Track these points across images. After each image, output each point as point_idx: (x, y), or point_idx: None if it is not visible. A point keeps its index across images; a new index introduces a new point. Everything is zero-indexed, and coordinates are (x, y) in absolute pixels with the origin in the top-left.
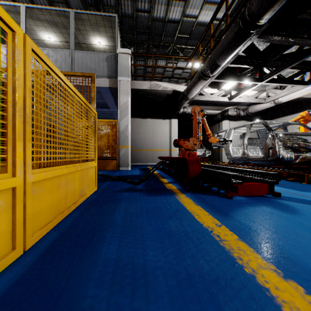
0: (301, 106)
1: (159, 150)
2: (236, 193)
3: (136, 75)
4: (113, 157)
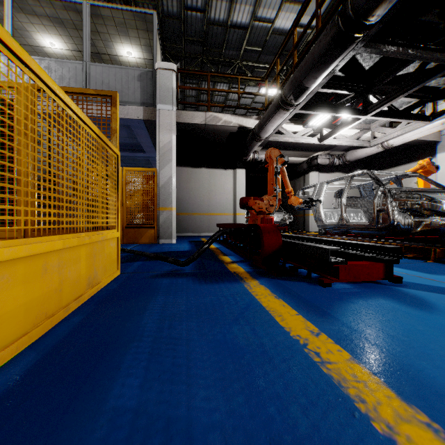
0: (418, 152)
1: (218, 215)
2: (337, 277)
3: (184, 102)
4: (149, 224)
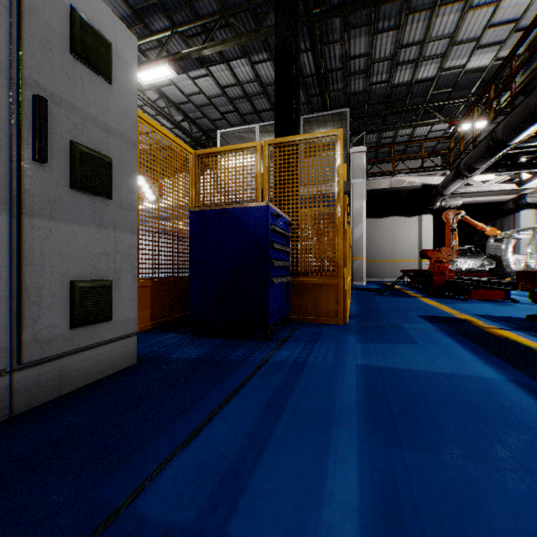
0: None
1: (402, 261)
2: (471, 297)
3: (372, 173)
4: None
